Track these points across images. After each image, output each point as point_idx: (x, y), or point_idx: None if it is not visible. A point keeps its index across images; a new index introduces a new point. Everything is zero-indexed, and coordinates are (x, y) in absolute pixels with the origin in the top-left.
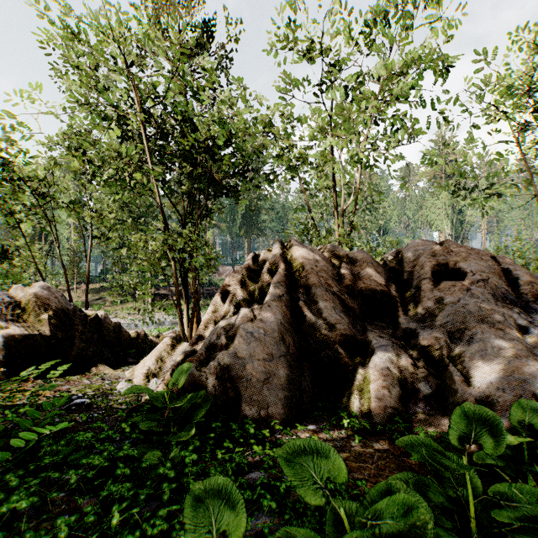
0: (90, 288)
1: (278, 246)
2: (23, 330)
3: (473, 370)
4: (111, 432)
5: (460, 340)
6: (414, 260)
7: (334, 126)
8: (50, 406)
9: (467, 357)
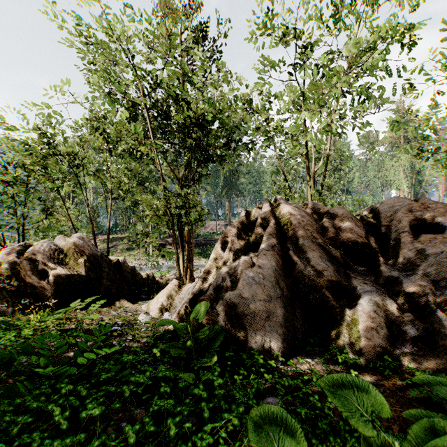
0: (105, 239)
1: (267, 204)
2: (66, 271)
3: None
4: (146, 356)
5: (444, 288)
6: (391, 215)
7: (305, 101)
8: (99, 332)
9: None
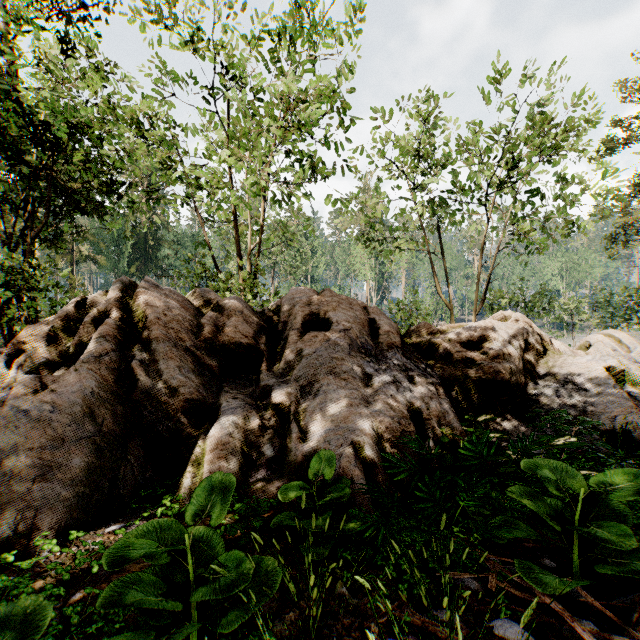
0: None
1: (117, 288)
2: None
3: (311, 424)
4: None
5: (309, 394)
6: (290, 309)
7: None
8: None
9: (309, 412)
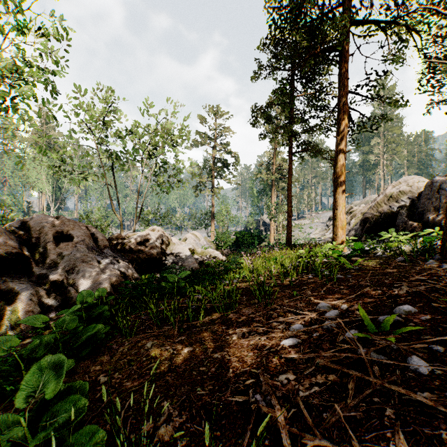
0: None
1: None
2: None
3: (80, 285)
4: None
5: (73, 273)
6: (40, 229)
7: None
8: None
9: (77, 280)
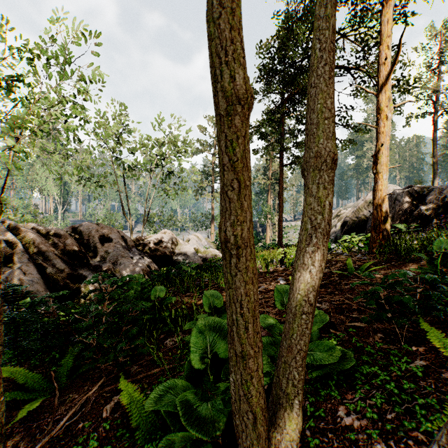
0: None
1: (5, 227)
2: None
3: (123, 273)
4: None
5: (117, 265)
6: (89, 233)
7: None
8: None
9: (121, 269)
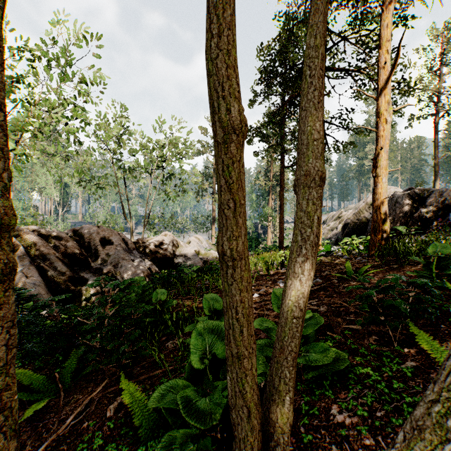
0: None
1: None
2: None
3: (124, 275)
4: None
5: (118, 267)
6: (90, 236)
7: None
8: None
9: (122, 272)
